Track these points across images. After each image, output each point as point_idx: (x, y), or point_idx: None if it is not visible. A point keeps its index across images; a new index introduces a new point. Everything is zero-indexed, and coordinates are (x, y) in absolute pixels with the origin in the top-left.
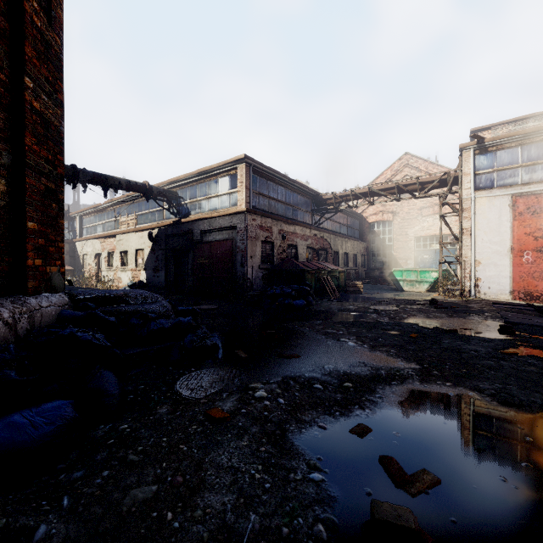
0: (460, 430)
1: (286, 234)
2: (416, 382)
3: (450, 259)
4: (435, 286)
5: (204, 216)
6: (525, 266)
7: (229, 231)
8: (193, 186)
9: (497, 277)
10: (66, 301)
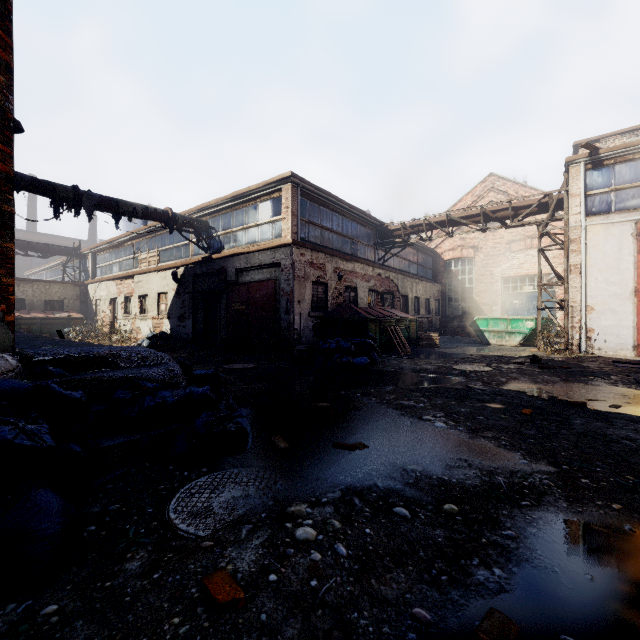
0: None
1: (343, 273)
2: (561, 501)
3: (547, 304)
4: (530, 338)
5: (239, 251)
6: None
7: (271, 269)
8: (227, 213)
9: (616, 327)
10: (11, 366)
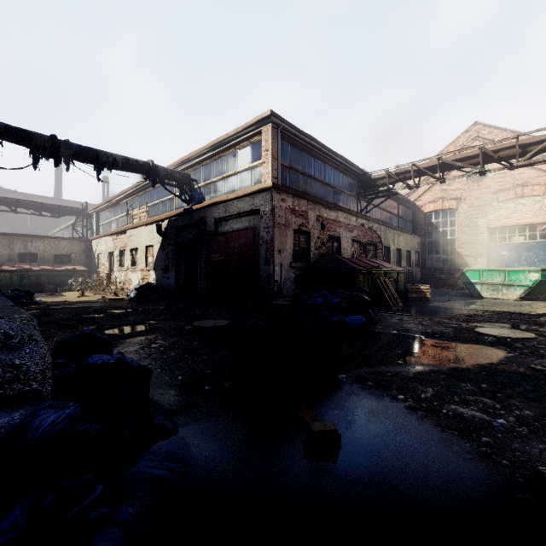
0: None
1: (326, 222)
2: None
3: (541, 255)
4: (533, 291)
5: (218, 200)
6: None
7: (250, 216)
8: (208, 164)
9: None
10: None
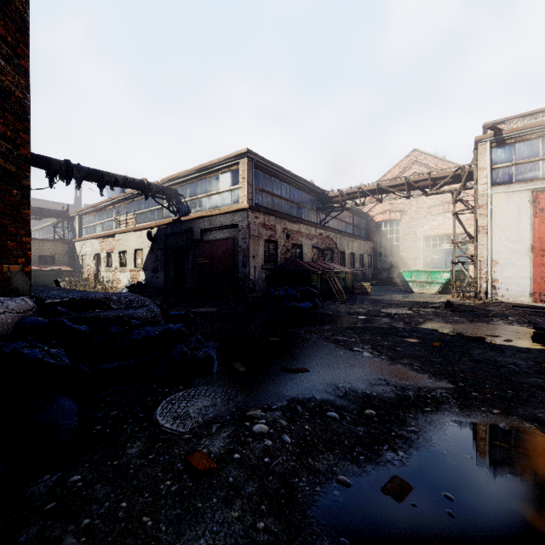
0: (534, 489)
1: (290, 233)
2: (454, 408)
3: (461, 259)
4: (447, 287)
5: (204, 214)
6: None
7: (230, 229)
8: (194, 183)
9: (516, 277)
10: (30, 306)
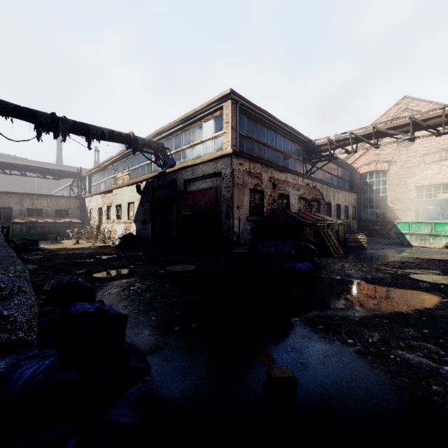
0: None
1: (277, 182)
2: None
3: None
4: None
5: (186, 164)
6: None
7: (213, 178)
8: (178, 135)
9: None
10: None
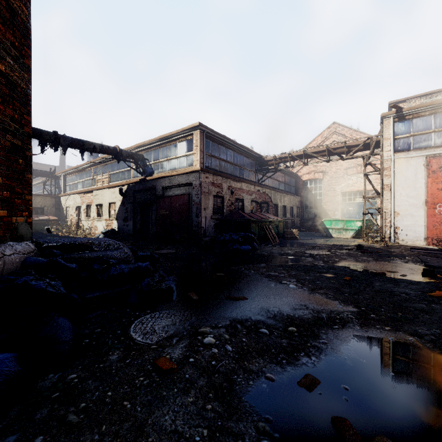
0: (409, 382)
1: (234, 190)
2: (356, 326)
3: (371, 210)
4: (359, 233)
5: (165, 175)
6: (438, 217)
7: (186, 187)
8: (156, 149)
9: (413, 225)
10: (32, 249)
